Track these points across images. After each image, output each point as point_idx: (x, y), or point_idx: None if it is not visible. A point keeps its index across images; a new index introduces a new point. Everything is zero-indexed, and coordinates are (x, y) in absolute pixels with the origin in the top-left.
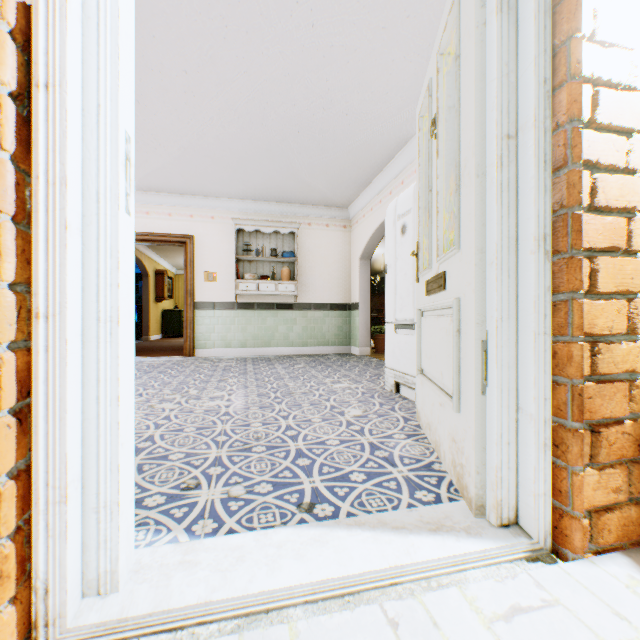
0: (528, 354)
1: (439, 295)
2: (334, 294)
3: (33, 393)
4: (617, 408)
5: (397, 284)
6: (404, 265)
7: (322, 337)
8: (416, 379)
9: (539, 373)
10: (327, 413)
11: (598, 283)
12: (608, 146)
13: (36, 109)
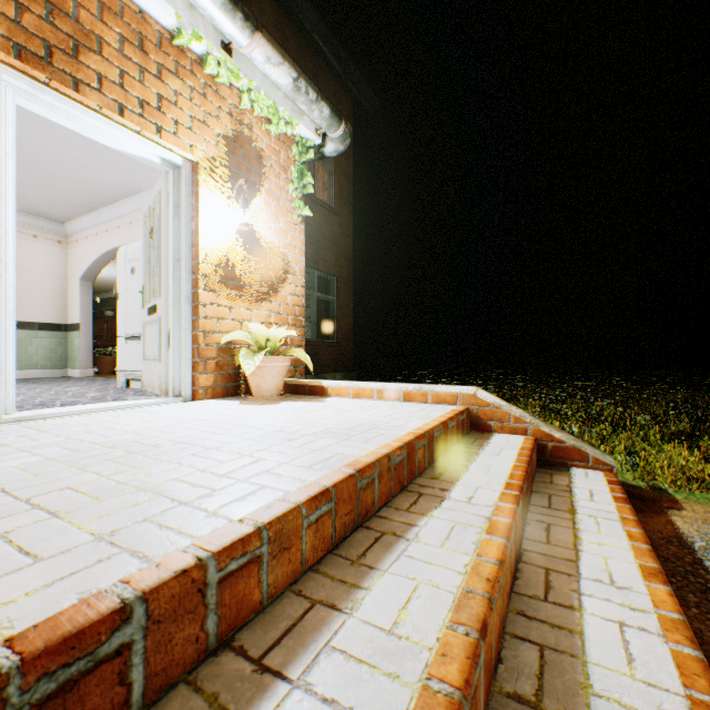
0: (184, 336)
1: (155, 316)
2: (46, 313)
3: None
4: (214, 355)
5: (129, 308)
6: (135, 296)
7: (29, 360)
8: (143, 365)
9: (188, 343)
10: (73, 396)
11: (208, 314)
12: (211, 271)
13: None
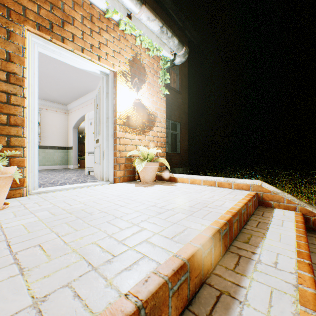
0: (110, 153)
1: (98, 143)
2: (60, 142)
3: (26, 154)
4: (123, 161)
5: (89, 140)
6: (91, 134)
7: (54, 161)
8: (94, 165)
9: (112, 156)
10: (66, 178)
11: (121, 142)
12: (122, 122)
13: (27, 110)
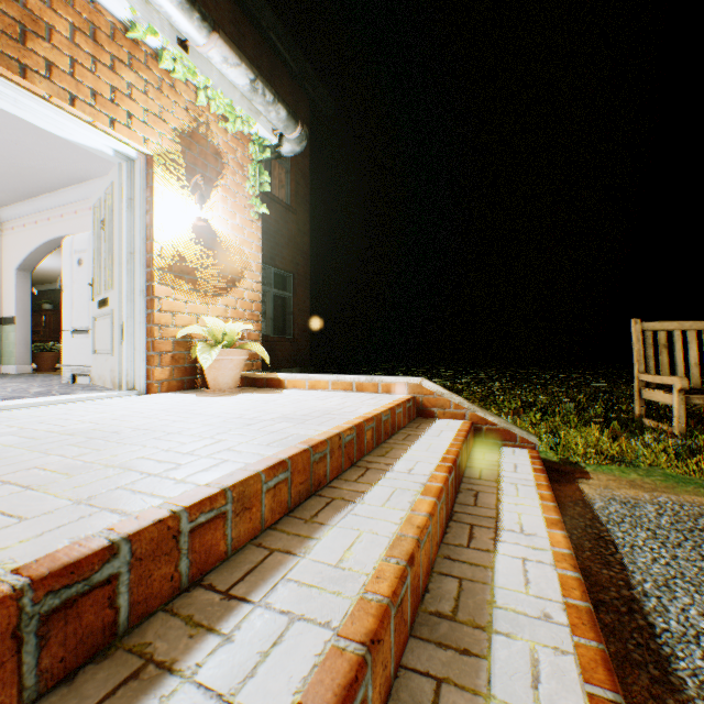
0: (139, 330)
1: (106, 308)
2: None
3: None
4: (170, 348)
5: (75, 301)
6: (82, 288)
7: None
8: (93, 359)
9: (142, 336)
10: (13, 391)
11: (163, 308)
12: (167, 264)
13: None
